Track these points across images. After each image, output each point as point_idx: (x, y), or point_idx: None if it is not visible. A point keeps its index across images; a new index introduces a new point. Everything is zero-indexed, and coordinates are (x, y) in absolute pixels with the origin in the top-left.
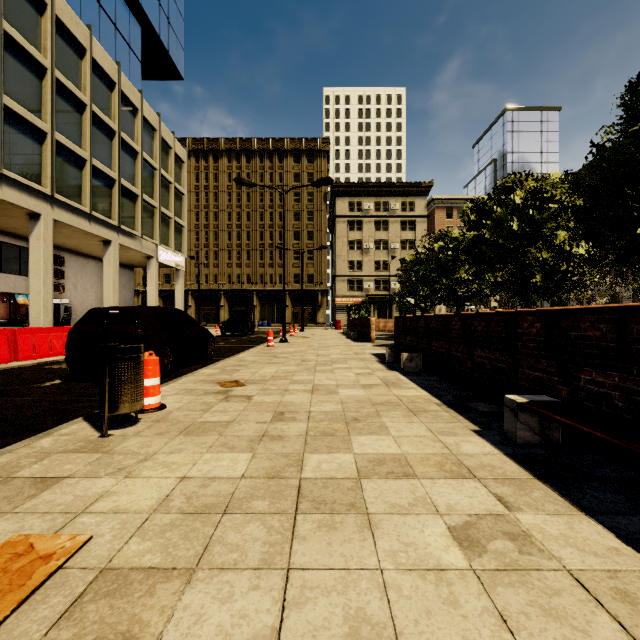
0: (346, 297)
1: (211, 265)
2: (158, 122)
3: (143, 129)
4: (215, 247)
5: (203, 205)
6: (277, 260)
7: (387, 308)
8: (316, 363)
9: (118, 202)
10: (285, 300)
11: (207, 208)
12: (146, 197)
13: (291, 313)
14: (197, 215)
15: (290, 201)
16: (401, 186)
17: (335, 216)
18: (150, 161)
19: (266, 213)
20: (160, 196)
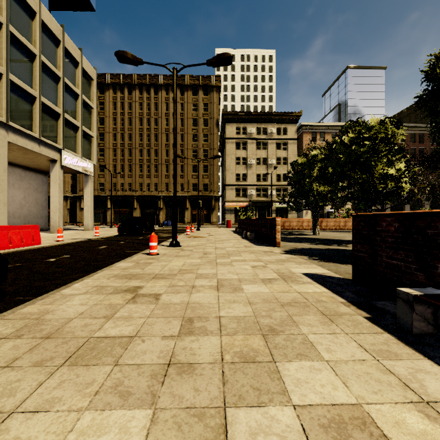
0: (234, 202)
1: (126, 176)
2: (62, 33)
3: (43, 35)
4: (129, 162)
5: (119, 128)
6: (179, 172)
7: (266, 210)
8: (222, 350)
9: (5, 97)
10: (185, 204)
11: (123, 130)
12: (46, 101)
13: (190, 214)
14: (115, 136)
15: (189, 126)
16: (277, 115)
17: (225, 138)
18: (51, 67)
19: (170, 135)
20: (64, 103)
